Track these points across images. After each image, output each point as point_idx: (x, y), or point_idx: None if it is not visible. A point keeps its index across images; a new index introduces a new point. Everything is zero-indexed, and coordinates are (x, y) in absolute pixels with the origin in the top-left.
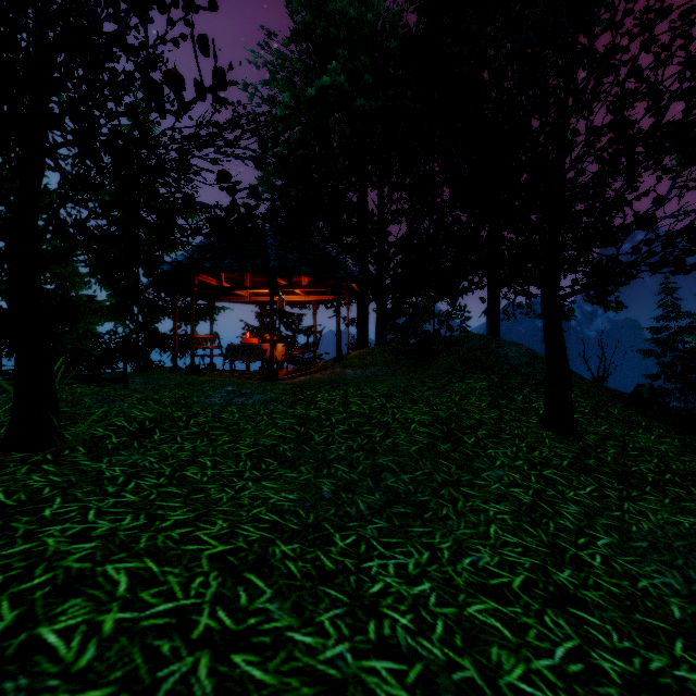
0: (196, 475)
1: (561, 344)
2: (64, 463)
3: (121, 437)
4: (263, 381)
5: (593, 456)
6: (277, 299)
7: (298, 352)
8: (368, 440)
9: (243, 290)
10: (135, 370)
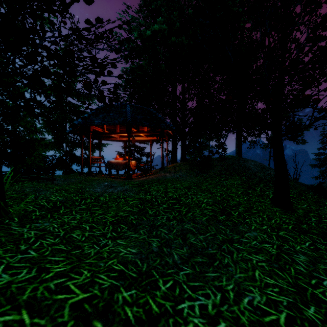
0: (78, 236)
1: (283, 160)
2: (2, 229)
3: (41, 211)
4: (124, 179)
5: (304, 222)
6: (132, 138)
7: (142, 165)
8: (178, 214)
9: (115, 134)
10: (64, 173)
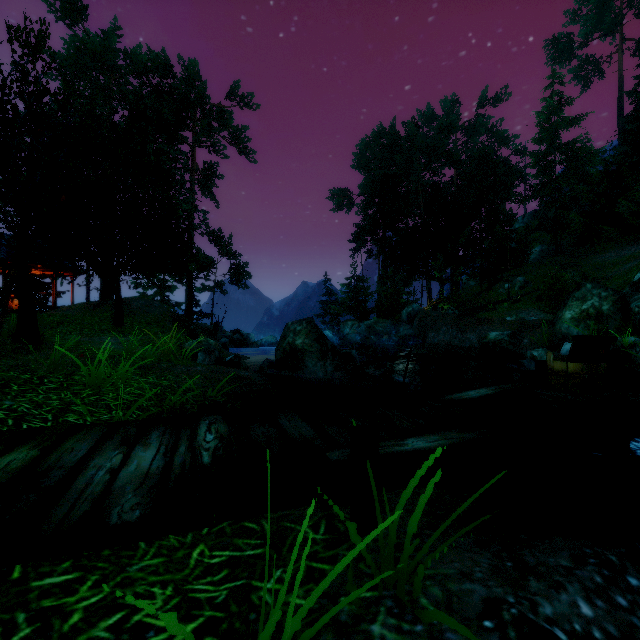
0: None
1: (119, 297)
2: None
3: None
4: None
5: (116, 329)
6: None
7: None
8: None
9: None
10: None
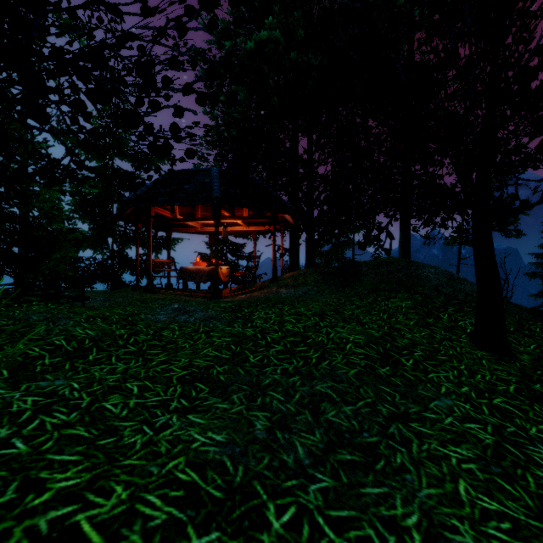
0: (115, 408)
1: (494, 264)
2: None
3: (54, 358)
4: (209, 298)
5: (536, 379)
6: (222, 229)
7: (240, 274)
8: (303, 362)
9: (193, 221)
10: (110, 288)
